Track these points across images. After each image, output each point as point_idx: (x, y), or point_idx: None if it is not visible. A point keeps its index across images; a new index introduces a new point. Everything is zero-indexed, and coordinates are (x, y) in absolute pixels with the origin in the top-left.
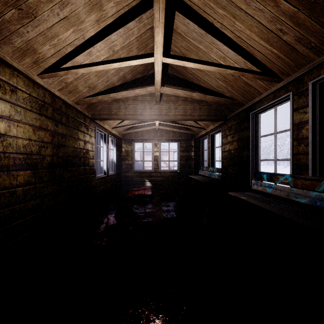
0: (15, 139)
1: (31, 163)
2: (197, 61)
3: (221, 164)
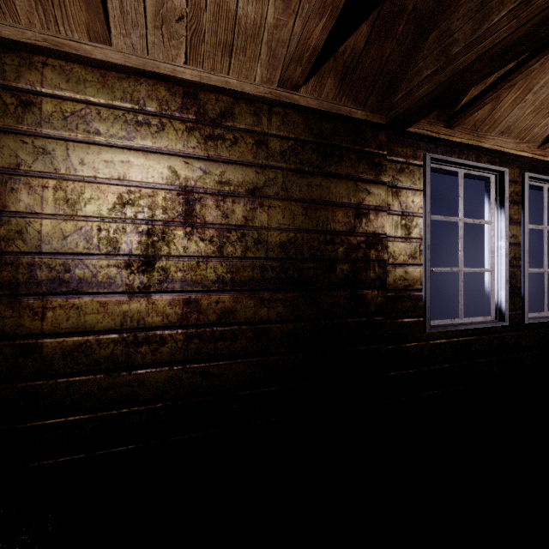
0: (39, 220)
1: (97, 277)
2: None
3: None
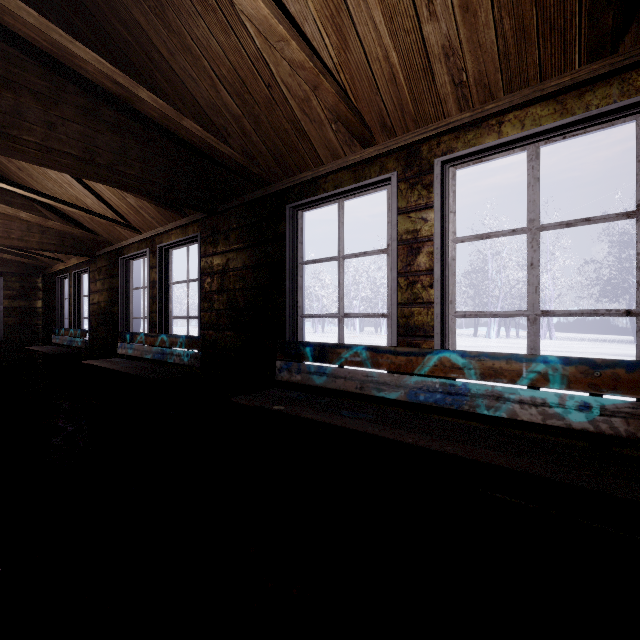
0: None
1: None
2: (17, 185)
3: (89, 324)
